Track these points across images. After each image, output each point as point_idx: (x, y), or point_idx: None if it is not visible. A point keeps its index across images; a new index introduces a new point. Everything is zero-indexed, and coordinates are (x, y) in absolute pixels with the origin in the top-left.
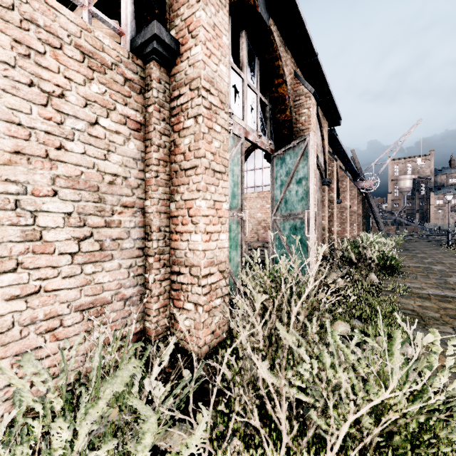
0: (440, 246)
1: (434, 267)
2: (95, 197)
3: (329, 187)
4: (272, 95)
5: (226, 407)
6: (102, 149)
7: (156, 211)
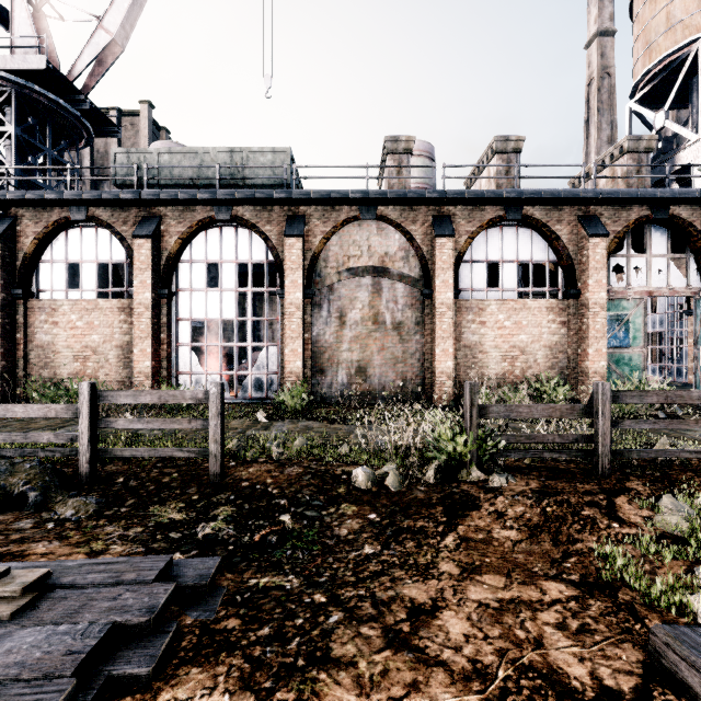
0: None
1: None
2: (550, 349)
3: None
4: (691, 248)
5: None
6: (552, 334)
7: (572, 353)
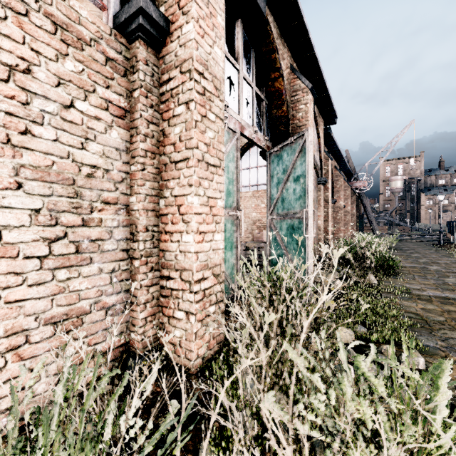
0: (432, 246)
1: (430, 267)
2: (70, 191)
3: (325, 187)
4: (268, 90)
5: (222, 439)
6: (79, 136)
7: (142, 209)
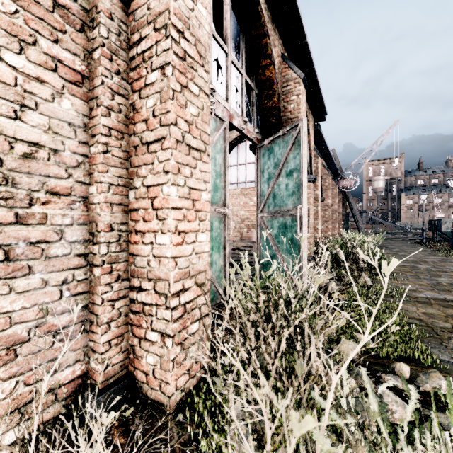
0: (416, 244)
1: (420, 266)
2: None
3: (314, 184)
4: (259, 79)
5: None
6: (10, 101)
7: (105, 202)
